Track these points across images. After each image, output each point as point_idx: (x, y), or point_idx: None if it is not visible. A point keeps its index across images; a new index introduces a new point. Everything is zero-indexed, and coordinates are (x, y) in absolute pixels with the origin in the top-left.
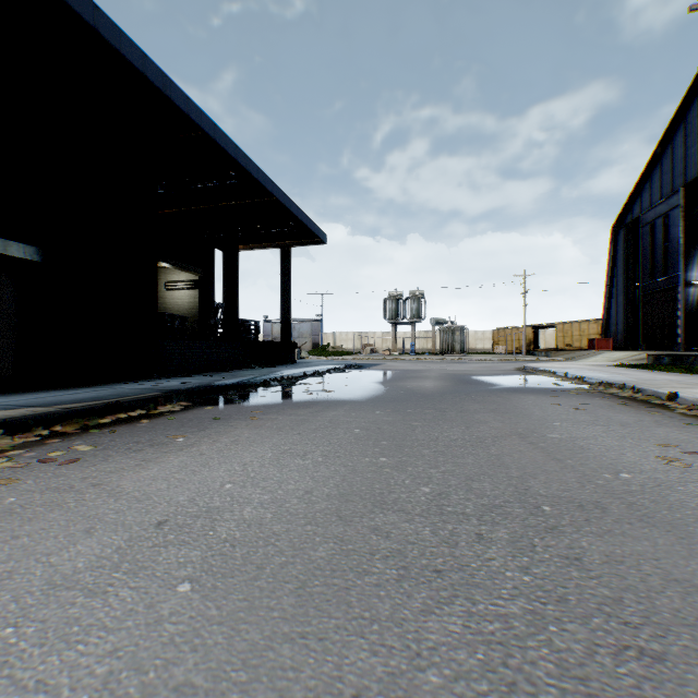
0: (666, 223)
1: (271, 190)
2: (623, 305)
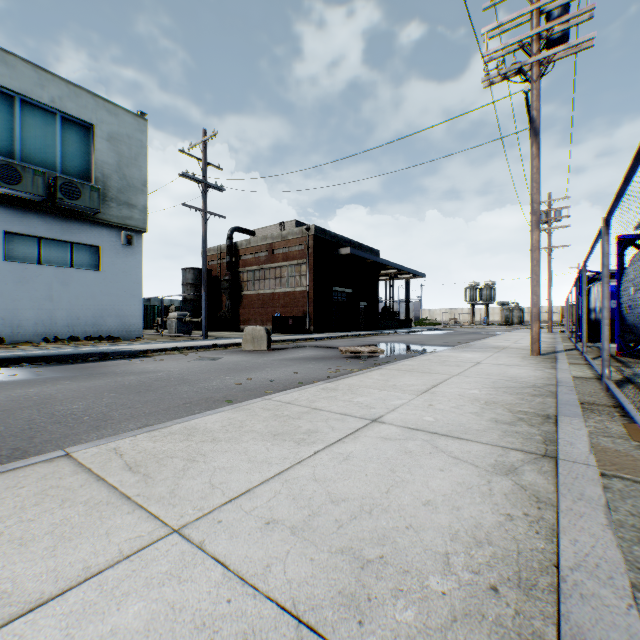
0: None
1: (407, 271)
2: None
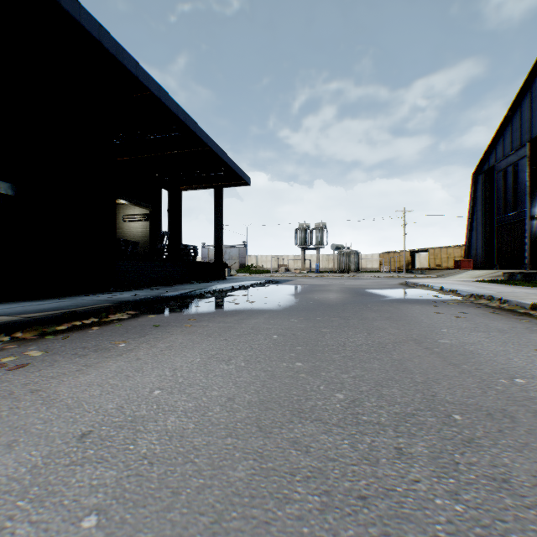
0: (516, 169)
1: (205, 141)
2: (481, 234)
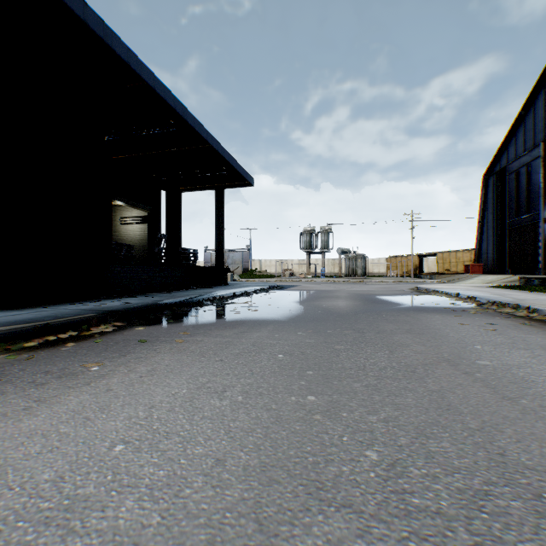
0: (529, 171)
1: (205, 137)
2: (492, 238)
